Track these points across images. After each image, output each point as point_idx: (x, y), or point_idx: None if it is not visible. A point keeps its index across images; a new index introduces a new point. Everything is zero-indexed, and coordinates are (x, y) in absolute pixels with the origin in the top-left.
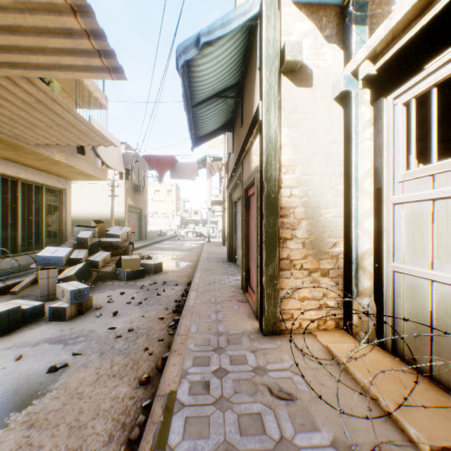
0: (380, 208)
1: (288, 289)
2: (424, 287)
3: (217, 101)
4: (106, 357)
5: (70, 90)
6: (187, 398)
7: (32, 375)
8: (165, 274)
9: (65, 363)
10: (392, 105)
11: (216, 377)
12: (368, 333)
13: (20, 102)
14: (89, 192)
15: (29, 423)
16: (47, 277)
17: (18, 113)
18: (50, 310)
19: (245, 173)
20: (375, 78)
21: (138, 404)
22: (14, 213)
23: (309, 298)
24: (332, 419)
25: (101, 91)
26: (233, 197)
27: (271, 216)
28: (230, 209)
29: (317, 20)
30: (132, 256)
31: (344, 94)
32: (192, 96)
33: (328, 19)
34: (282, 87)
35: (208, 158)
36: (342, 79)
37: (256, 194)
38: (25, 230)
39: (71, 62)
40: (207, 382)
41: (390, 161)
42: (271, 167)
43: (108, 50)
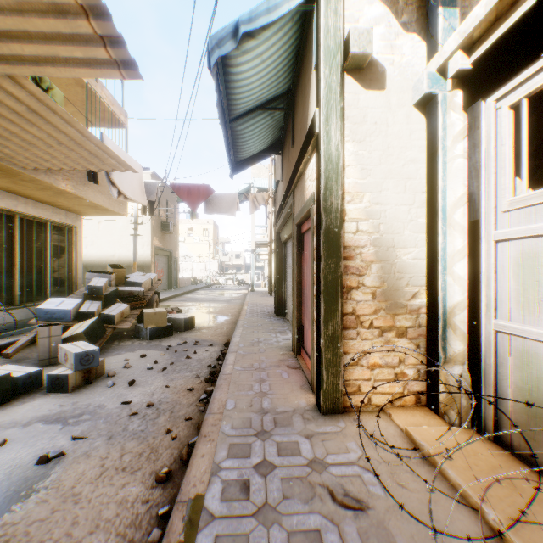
0: (476, 247)
1: (354, 355)
2: (541, 354)
3: (262, 115)
4: (116, 442)
5: (80, 104)
6: (219, 506)
7: (16, 468)
8: (198, 331)
9: (61, 452)
10: (493, 109)
11: (259, 474)
12: (467, 418)
13: (7, 112)
14: (108, 230)
15: (3, 540)
16: (48, 336)
17: (7, 126)
18: (48, 378)
19: (297, 205)
20: (470, 75)
21: (153, 512)
22: (10, 255)
23: (380, 365)
24: (419, 540)
25: (120, 106)
26: (282, 236)
27: (332, 258)
28: (278, 251)
29: (391, 1)
30: (157, 309)
31: (428, 98)
32: (229, 107)
33: (405, 1)
34: (345, 89)
35: (252, 190)
36: (424, 78)
37: (311, 230)
38: (25, 276)
39: (67, 53)
40: (246, 481)
41: (490, 184)
42: (332, 194)
43: (115, 35)
